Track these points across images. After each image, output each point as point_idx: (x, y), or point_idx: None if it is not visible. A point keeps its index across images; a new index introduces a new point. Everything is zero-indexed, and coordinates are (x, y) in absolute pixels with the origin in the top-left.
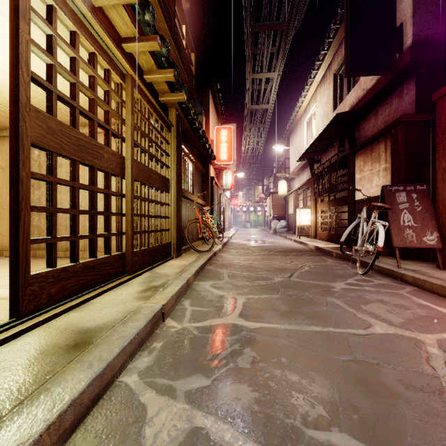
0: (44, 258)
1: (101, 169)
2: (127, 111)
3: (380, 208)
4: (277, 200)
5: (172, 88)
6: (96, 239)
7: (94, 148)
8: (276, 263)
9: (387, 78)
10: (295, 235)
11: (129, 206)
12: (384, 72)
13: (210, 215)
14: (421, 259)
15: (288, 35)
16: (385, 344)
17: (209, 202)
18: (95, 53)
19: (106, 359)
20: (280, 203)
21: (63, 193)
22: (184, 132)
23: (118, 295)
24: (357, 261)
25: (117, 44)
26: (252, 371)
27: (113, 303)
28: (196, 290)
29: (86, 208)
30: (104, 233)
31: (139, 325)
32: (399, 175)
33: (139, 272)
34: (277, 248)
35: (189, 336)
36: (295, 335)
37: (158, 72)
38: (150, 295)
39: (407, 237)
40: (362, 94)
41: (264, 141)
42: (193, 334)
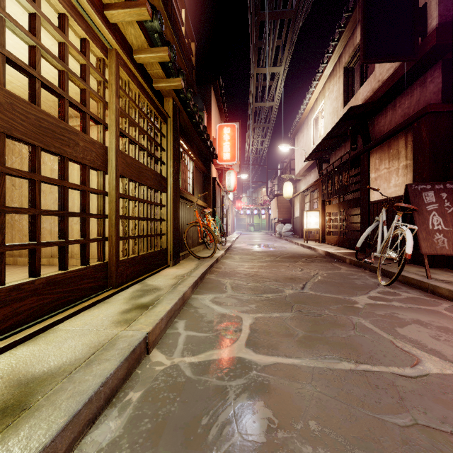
0: (25, 266)
1: (74, 160)
2: (111, 93)
3: (405, 210)
4: (282, 202)
5: (168, 73)
6: (67, 246)
7: (64, 132)
8: (284, 271)
9: (408, 66)
10: (301, 239)
11: (113, 206)
12: (405, 58)
13: (211, 218)
14: (450, 267)
15: (296, 25)
16: (448, 394)
17: (211, 204)
18: (65, 14)
19: (37, 444)
20: (285, 205)
21: (47, 193)
22: (183, 126)
23: (93, 317)
24: (377, 270)
25: (97, 10)
26: (269, 450)
27: (82, 330)
28: (193, 306)
29: (73, 210)
30: (79, 239)
31: (108, 370)
32: (423, 173)
33: (126, 284)
34: (283, 253)
35: (180, 380)
36: (323, 377)
37: (150, 51)
38: (133, 318)
39: (437, 242)
40: (377, 86)
41: (268, 141)
42: (185, 375)
